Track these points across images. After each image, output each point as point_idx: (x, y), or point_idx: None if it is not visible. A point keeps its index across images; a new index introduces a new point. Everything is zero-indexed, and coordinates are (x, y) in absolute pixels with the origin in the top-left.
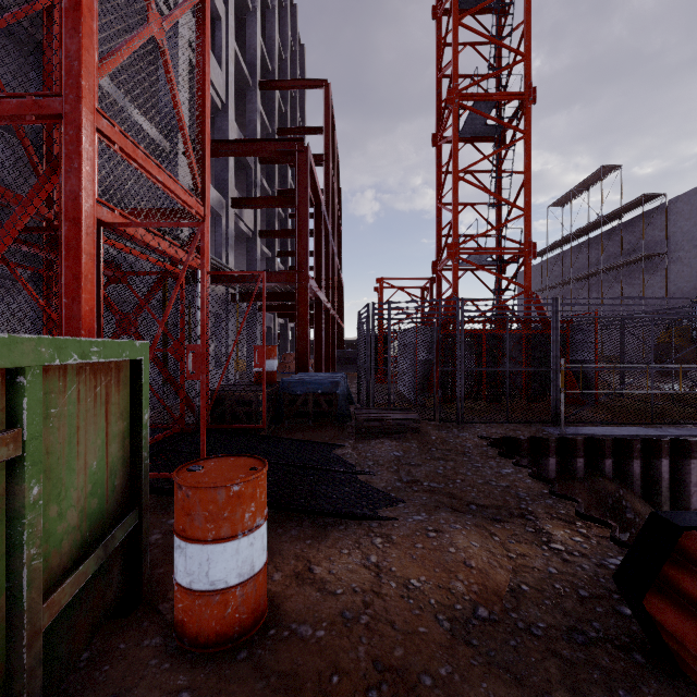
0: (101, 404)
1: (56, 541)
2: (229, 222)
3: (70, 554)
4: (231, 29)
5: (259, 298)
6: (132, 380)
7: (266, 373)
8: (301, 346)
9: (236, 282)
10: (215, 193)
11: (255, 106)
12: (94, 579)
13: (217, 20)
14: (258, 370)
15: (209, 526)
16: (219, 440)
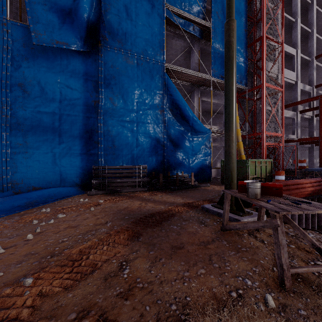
0: (269, 164)
1: (267, 172)
2: (297, 119)
3: (267, 173)
4: (298, 55)
5: (310, 143)
6: (271, 163)
7: (301, 166)
8: (321, 160)
9: (297, 141)
10: (291, 112)
11: (312, 67)
12: (268, 176)
13: (293, 56)
14: (299, 166)
15: (278, 174)
16: (285, 176)
